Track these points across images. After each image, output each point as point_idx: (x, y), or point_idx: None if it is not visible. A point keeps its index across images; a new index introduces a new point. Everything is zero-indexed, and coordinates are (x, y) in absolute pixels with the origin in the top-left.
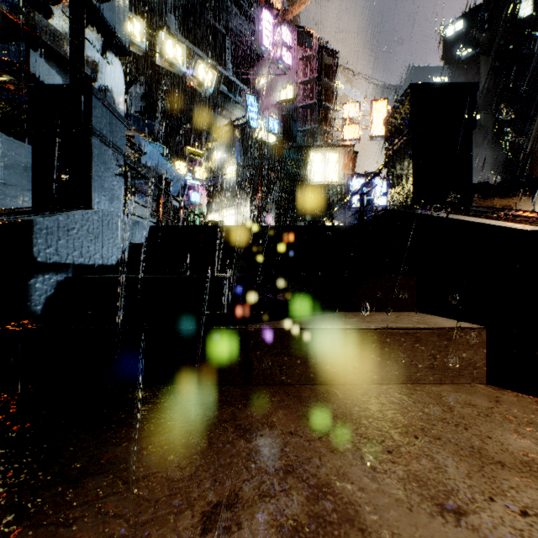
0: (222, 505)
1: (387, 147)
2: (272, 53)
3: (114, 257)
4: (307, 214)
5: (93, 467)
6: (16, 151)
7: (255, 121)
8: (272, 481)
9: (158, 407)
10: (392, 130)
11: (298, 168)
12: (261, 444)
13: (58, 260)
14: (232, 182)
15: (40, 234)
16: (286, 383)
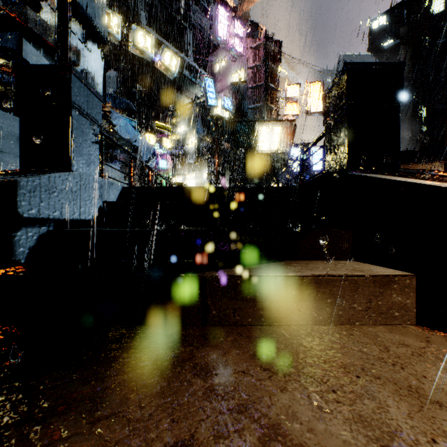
0: (178, 446)
1: (325, 118)
2: (227, 43)
3: (91, 213)
4: (256, 178)
5: (60, 407)
6: (10, 124)
7: (212, 100)
8: (226, 421)
9: (124, 346)
10: (330, 104)
11: (248, 139)
12: (216, 383)
13: (40, 215)
14: (193, 151)
15: (24, 192)
16: (238, 324)
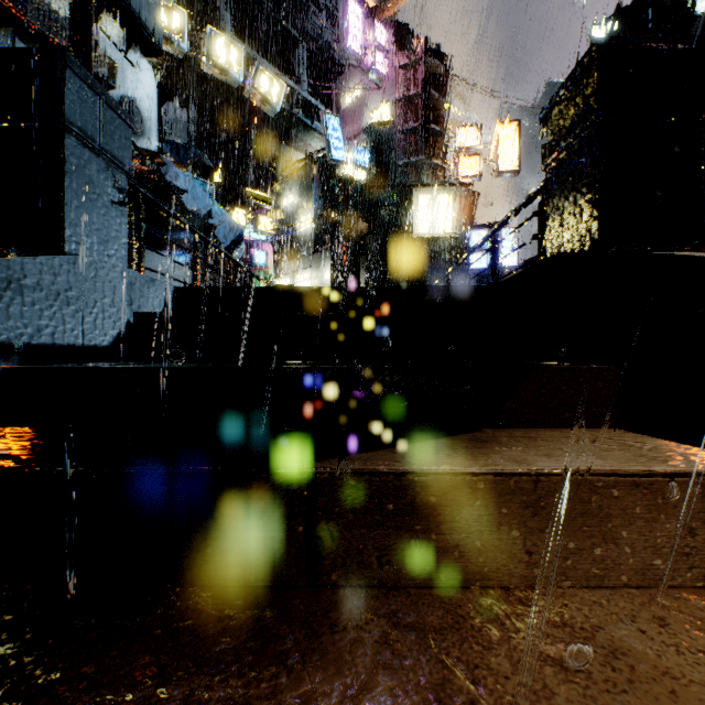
0: None
1: (547, 156)
2: (362, 59)
3: (108, 334)
4: (409, 278)
5: None
6: None
7: (338, 151)
8: None
9: (108, 662)
10: (559, 126)
11: (396, 215)
12: None
13: None
14: (308, 236)
15: None
16: (390, 584)
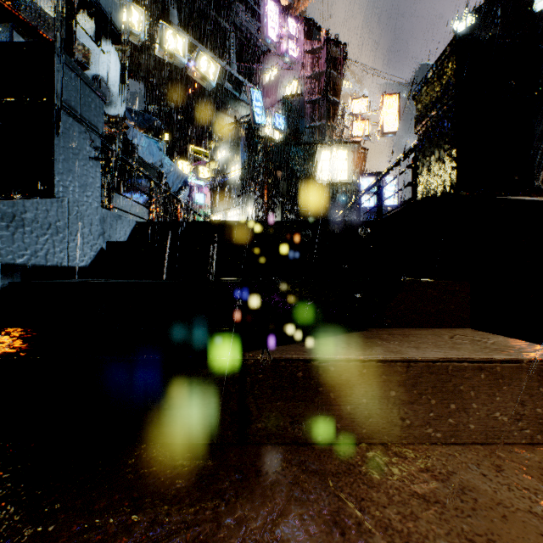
0: None
1: (418, 123)
2: (278, 46)
3: (86, 257)
4: (314, 214)
5: None
6: None
7: (260, 117)
8: None
9: (94, 496)
10: (427, 101)
11: (305, 166)
12: None
13: None
14: (236, 182)
15: None
16: (300, 442)
